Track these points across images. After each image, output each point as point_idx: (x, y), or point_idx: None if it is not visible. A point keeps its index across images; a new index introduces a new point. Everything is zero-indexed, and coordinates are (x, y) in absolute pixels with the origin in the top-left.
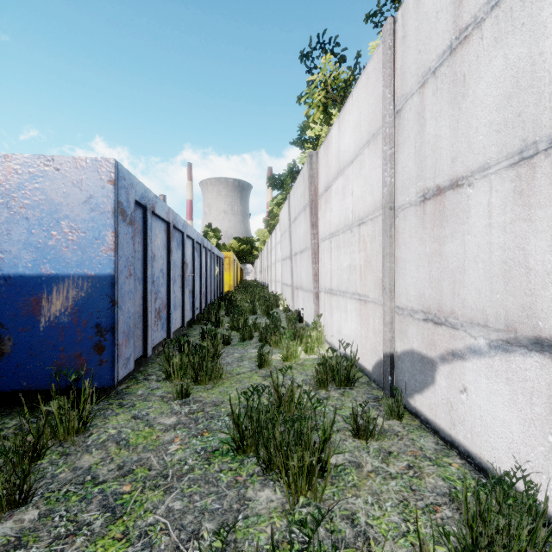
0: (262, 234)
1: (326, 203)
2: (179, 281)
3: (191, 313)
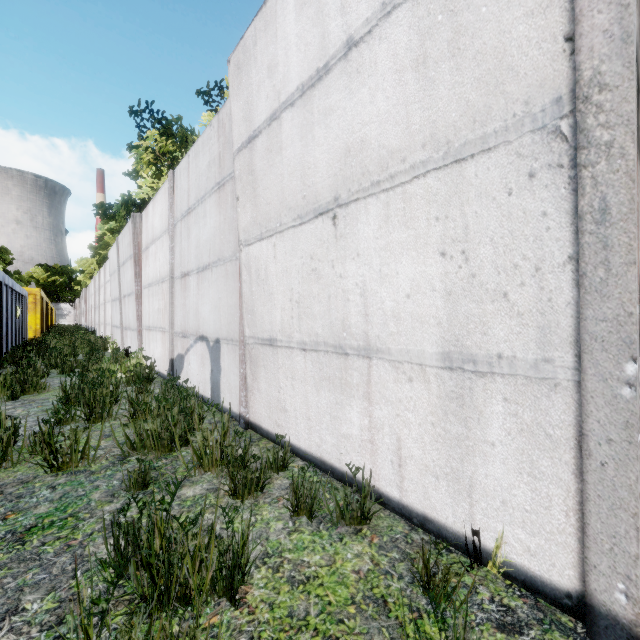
0: (88, 264)
1: (146, 259)
2: None
3: None
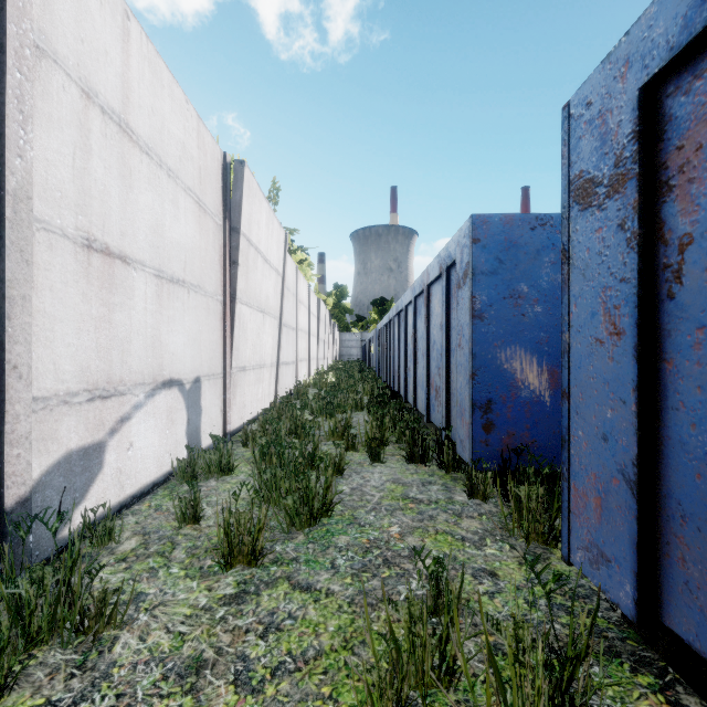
0: None
1: None
2: None
3: None
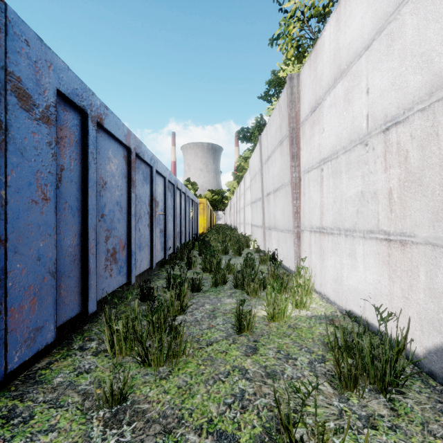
0: (231, 185)
1: (313, 126)
2: (147, 219)
3: (162, 253)
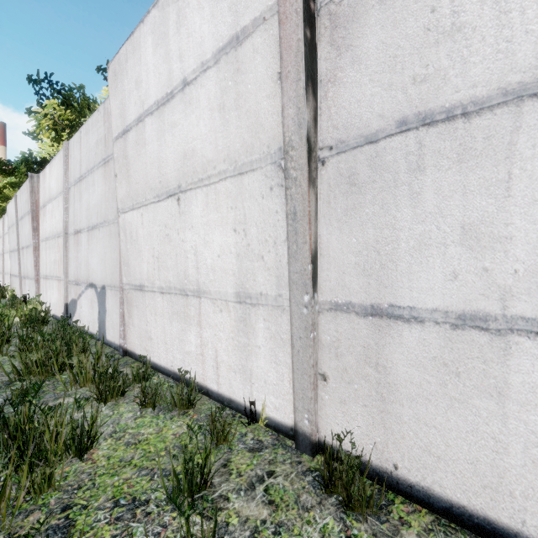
0: None
1: (44, 215)
2: None
3: None
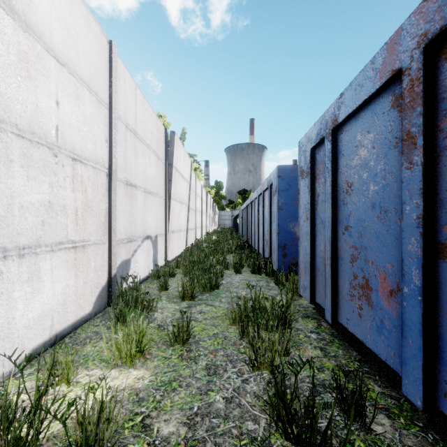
0: None
1: None
2: None
3: None
